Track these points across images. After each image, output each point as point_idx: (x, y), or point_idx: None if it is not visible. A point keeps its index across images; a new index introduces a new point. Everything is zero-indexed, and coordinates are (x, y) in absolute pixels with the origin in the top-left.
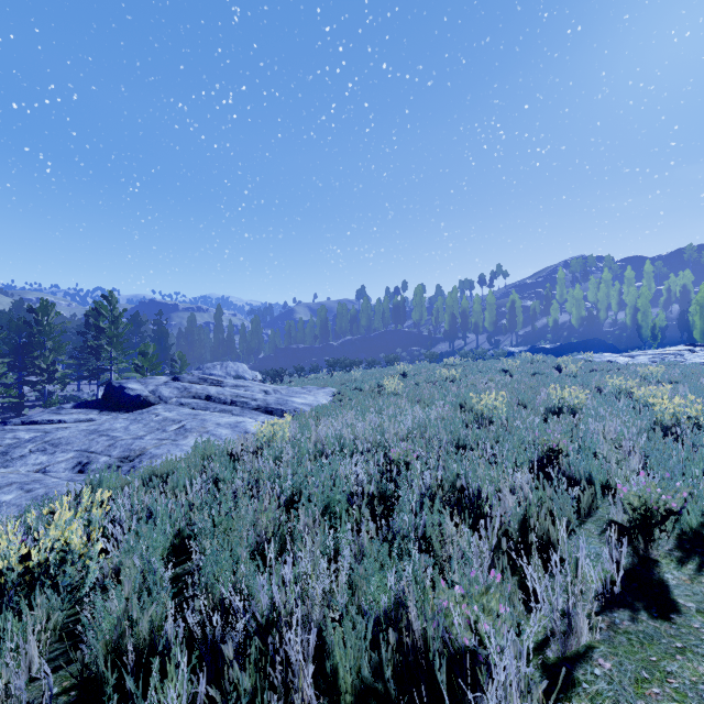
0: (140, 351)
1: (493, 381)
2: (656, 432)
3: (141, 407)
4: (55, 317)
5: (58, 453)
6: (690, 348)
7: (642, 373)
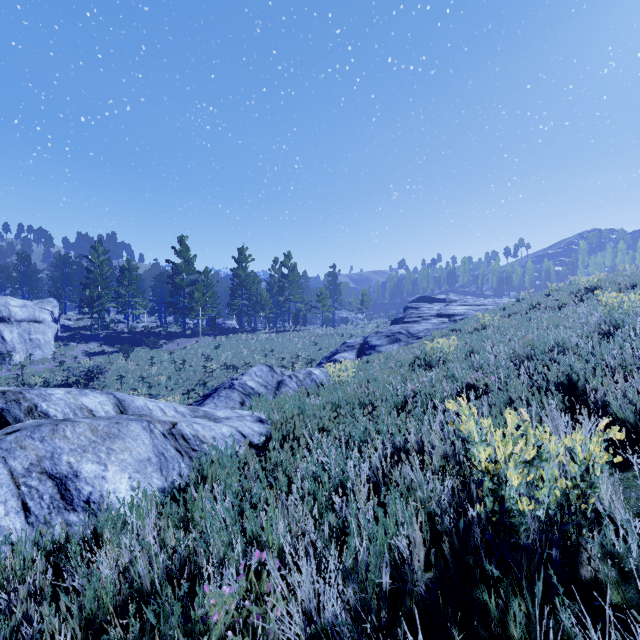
0: (363, 294)
1: None
2: None
3: (448, 302)
4: (299, 278)
5: (483, 301)
6: None
7: None
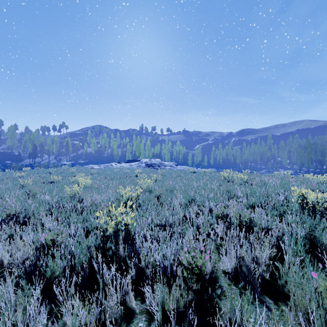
0: None
1: (41, 176)
2: (66, 184)
3: None
4: None
5: None
6: (116, 163)
7: (91, 171)
